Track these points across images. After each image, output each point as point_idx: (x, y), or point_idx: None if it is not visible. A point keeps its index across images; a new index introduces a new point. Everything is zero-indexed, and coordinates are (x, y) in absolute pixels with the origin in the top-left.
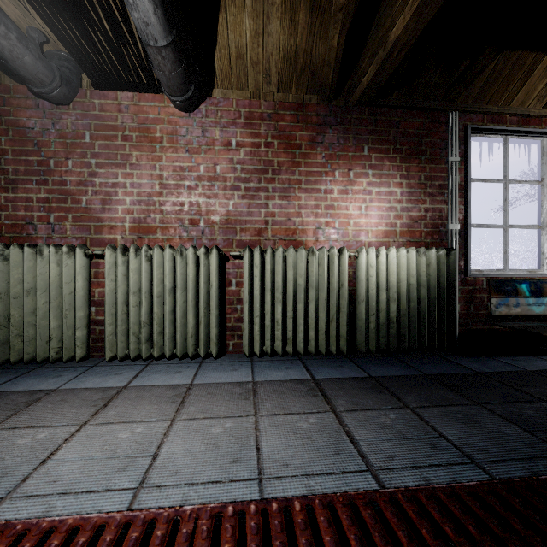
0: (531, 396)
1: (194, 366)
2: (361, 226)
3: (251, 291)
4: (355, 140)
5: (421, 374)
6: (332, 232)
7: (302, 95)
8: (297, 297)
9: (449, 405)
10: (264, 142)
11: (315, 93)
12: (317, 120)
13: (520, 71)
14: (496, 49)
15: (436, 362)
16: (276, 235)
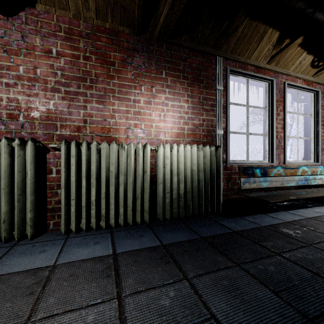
0: (269, 250)
1: (2, 251)
2: (160, 129)
3: (68, 177)
4: (156, 65)
5: (199, 238)
6: (139, 132)
7: (117, 26)
8: (110, 182)
9: (217, 270)
10: (83, 55)
11: (127, 26)
12: (128, 45)
13: (256, 36)
14: (245, 14)
15: (209, 225)
16: (93, 132)
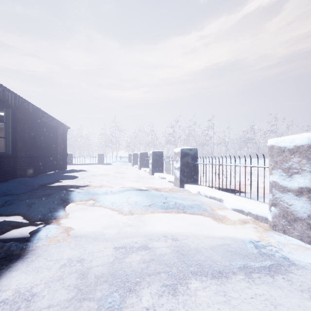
0: None
1: None
2: None
3: None
4: None
5: None
6: None
7: None
8: None
9: None
10: None
11: None
12: None
13: None
14: None
15: None
16: None
